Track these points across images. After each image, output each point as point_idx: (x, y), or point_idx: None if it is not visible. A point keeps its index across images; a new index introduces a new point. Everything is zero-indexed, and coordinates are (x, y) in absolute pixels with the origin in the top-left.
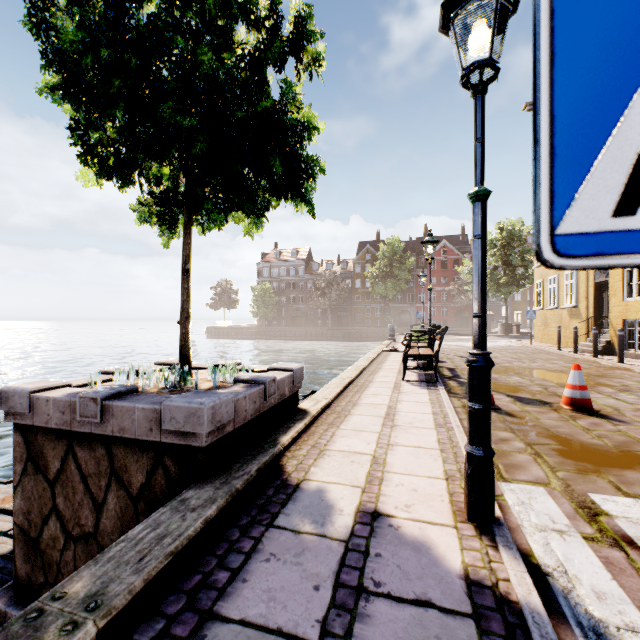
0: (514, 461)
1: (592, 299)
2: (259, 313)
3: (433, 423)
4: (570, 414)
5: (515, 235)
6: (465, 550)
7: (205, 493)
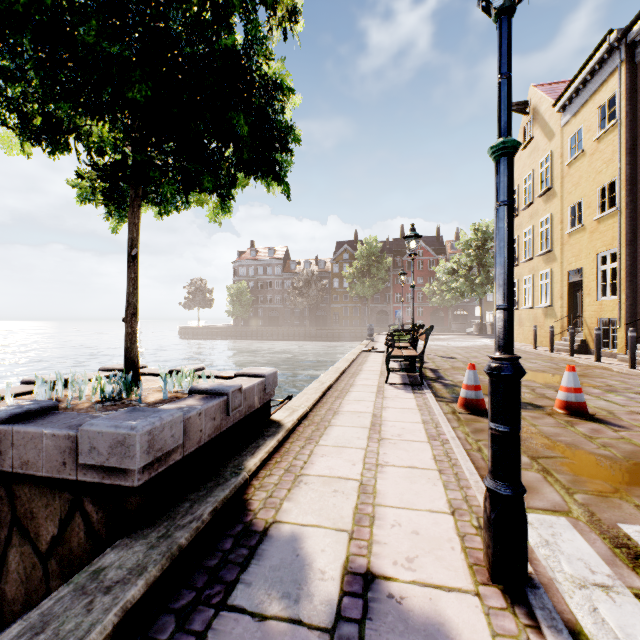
0: (523, 481)
1: (567, 299)
2: (235, 313)
3: (425, 435)
4: (566, 419)
5: (489, 236)
6: (498, 637)
7: (132, 557)
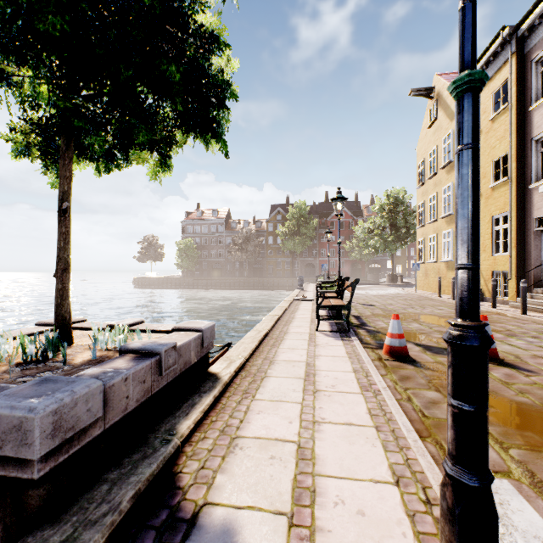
0: None
1: None
2: (183, 265)
3: (357, 385)
4: None
5: (400, 201)
6: None
7: None
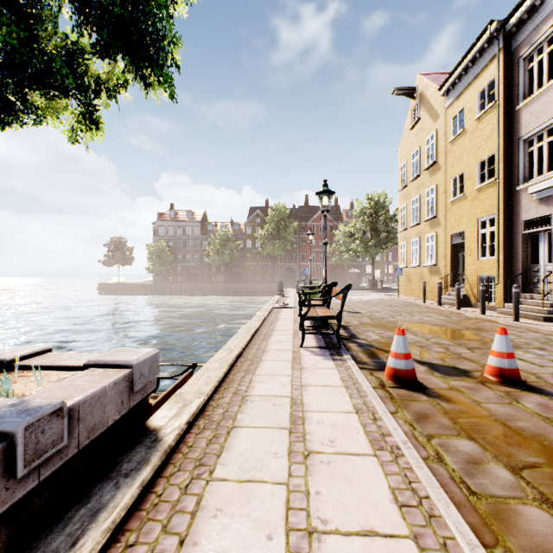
0: (536, 537)
1: (450, 258)
2: (154, 270)
3: (366, 438)
4: (503, 389)
5: (380, 205)
6: None
7: None
